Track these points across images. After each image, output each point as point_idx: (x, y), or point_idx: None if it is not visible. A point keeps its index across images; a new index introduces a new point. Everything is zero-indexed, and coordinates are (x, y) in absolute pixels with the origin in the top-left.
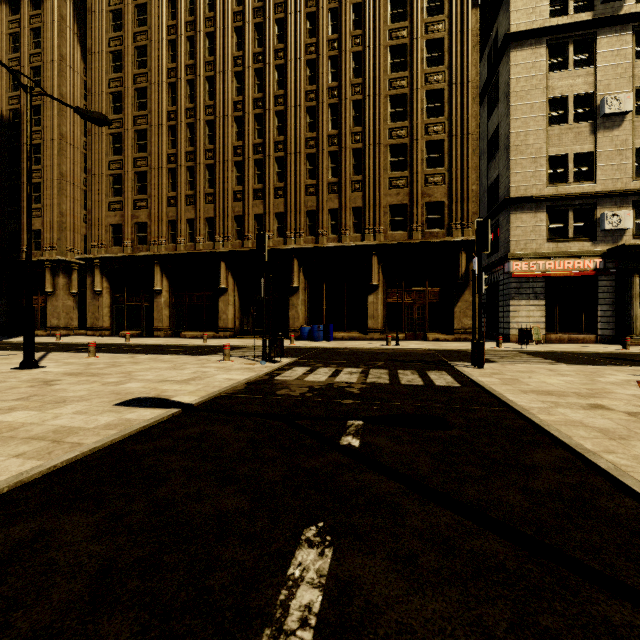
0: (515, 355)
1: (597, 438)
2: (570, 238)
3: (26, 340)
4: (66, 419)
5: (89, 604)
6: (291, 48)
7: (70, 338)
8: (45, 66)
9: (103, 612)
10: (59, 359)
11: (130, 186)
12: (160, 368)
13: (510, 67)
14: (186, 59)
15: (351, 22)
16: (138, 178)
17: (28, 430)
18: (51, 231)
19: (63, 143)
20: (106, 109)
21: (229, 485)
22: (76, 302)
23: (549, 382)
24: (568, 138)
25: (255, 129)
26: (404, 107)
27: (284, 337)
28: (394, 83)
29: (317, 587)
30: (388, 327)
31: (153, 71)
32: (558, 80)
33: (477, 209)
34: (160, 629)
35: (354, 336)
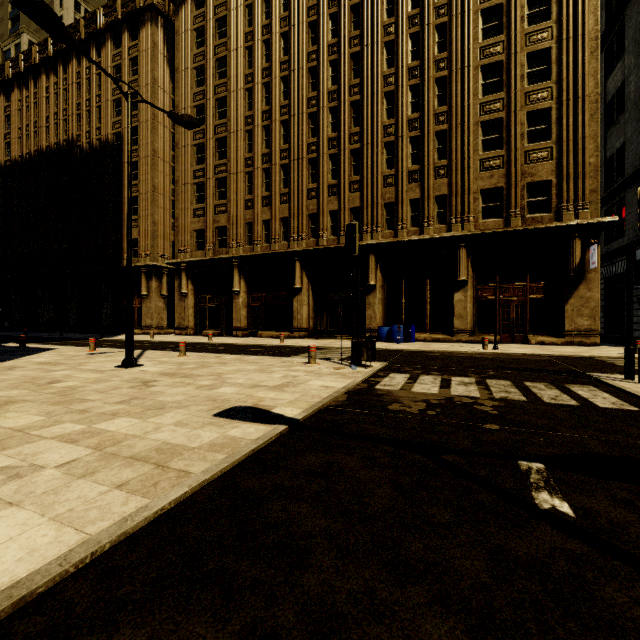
0: None
1: None
2: None
3: (127, 339)
4: (167, 432)
5: None
6: (367, 33)
7: (161, 337)
8: (141, 90)
9: None
10: (154, 357)
11: (211, 192)
12: (248, 370)
13: None
14: (262, 63)
15: None
16: (218, 184)
17: (131, 445)
18: (146, 239)
19: (155, 158)
20: None
21: (410, 583)
22: (166, 303)
23: None
24: None
25: (329, 123)
26: (499, 76)
27: None
28: (486, 51)
29: None
30: (478, 328)
31: (232, 80)
32: None
33: (596, 186)
34: None
35: (438, 338)
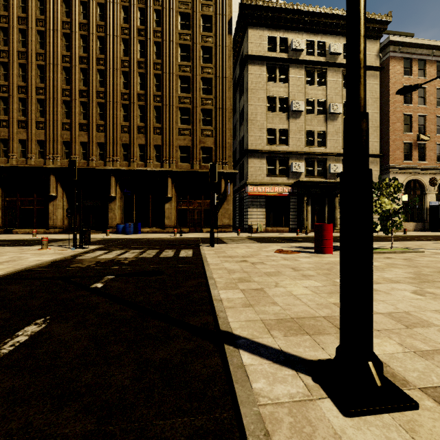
0: (242, 239)
1: (223, 273)
2: (277, 175)
3: None
4: None
5: None
6: (110, 27)
7: None
8: None
9: None
10: None
11: None
12: None
13: (248, 74)
14: (18, 11)
15: (154, 21)
16: None
17: None
18: None
19: None
20: None
21: (2, 310)
22: None
23: (238, 252)
24: (276, 120)
25: (81, 79)
26: (189, 85)
27: (105, 232)
28: (182, 68)
29: (28, 336)
30: (179, 224)
31: None
32: (272, 87)
33: (231, 154)
34: None
35: (156, 230)
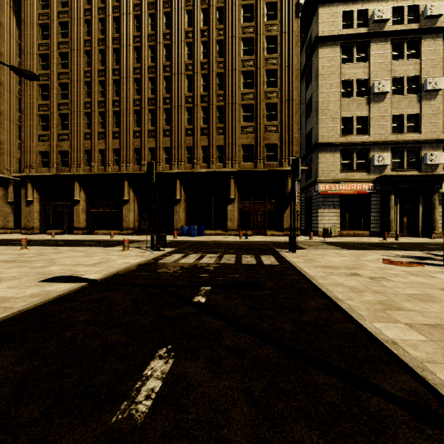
0: (319, 244)
1: (346, 292)
2: (354, 170)
3: None
4: (1, 292)
5: (12, 398)
6: (175, 33)
7: (7, 235)
8: None
9: (22, 402)
10: None
11: (55, 124)
12: (76, 256)
13: (318, 58)
14: (98, 34)
15: (216, 19)
16: (61, 118)
17: None
18: None
19: (1, 89)
20: (36, 66)
21: (115, 328)
22: (12, 208)
23: (332, 260)
24: (353, 106)
25: (149, 88)
26: (252, 79)
27: (170, 234)
28: (245, 63)
29: (160, 379)
30: (241, 227)
31: (73, 41)
32: (347, 69)
33: (298, 149)
34: (58, 407)
35: (218, 233)
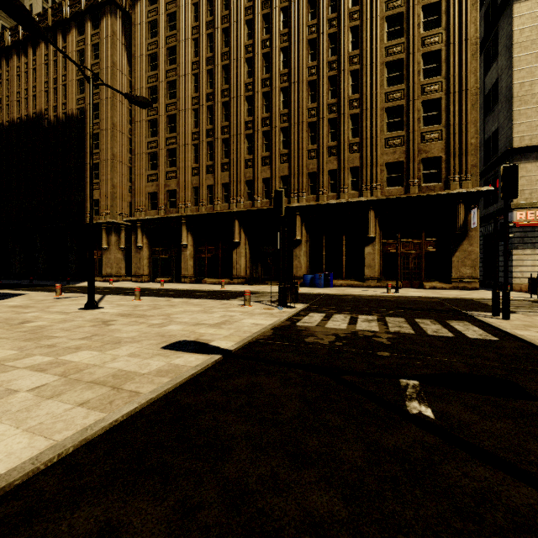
0: (530, 305)
1: None
2: None
3: (89, 286)
4: (122, 362)
5: None
6: (294, 31)
7: (119, 283)
8: (102, 72)
9: None
10: (113, 301)
11: (163, 161)
12: (193, 311)
13: (513, 19)
14: (206, 53)
15: (349, 0)
16: (169, 154)
17: (91, 373)
18: (106, 200)
19: (114, 131)
20: None
21: (305, 468)
22: (124, 255)
23: None
24: None
25: (263, 105)
26: (400, 71)
27: None
28: (390, 50)
29: None
30: (384, 276)
31: (181, 66)
32: None
33: (476, 162)
34: None
35: (352, 284)
